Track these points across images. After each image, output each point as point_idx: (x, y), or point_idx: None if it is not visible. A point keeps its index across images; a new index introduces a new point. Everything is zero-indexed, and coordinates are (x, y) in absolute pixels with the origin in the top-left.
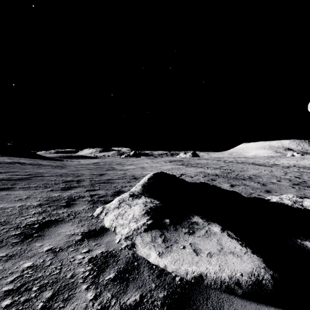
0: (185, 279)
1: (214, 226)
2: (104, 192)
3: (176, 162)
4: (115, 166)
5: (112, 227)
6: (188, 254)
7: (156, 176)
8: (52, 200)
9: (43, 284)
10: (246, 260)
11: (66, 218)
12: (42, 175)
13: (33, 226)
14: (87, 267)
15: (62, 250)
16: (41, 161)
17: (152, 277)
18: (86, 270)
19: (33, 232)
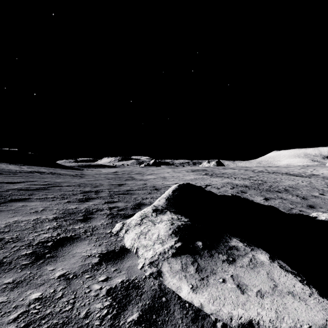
0: (229, 326)
1: (260, 254)
2: (123, 204)
3: (199, 171)
4: (134, 176)
5: (133, 248)
6: (231, 291)
7: (181, 188)
8: (69, 213)
9: (52, 325)
10: (314, 306)
11: (82, 235)
12: (60, 185)
13: (46, 244)
14: (105, 302)
15: (76, 276)
16: (61, 170)
17: (186, 321)
18: (104, 306)
19: (45, 251)
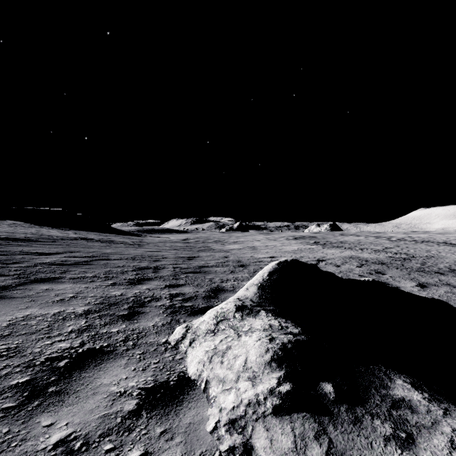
0: None
1: None
2: (192, 289)
3: (305, 239)
4: (211, 245)
5: (200, 379)
6: None
7: (283, 268)
8: (108, 303)
9: None
10: None
11: (119, 347)
12: (109, 258)
13: (56, 363)
14: None
15: (88, 446)
16: (114, 236)
17: None
18: None
19: (50, 380)
